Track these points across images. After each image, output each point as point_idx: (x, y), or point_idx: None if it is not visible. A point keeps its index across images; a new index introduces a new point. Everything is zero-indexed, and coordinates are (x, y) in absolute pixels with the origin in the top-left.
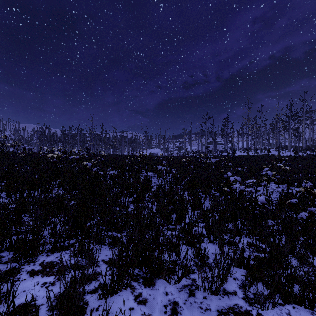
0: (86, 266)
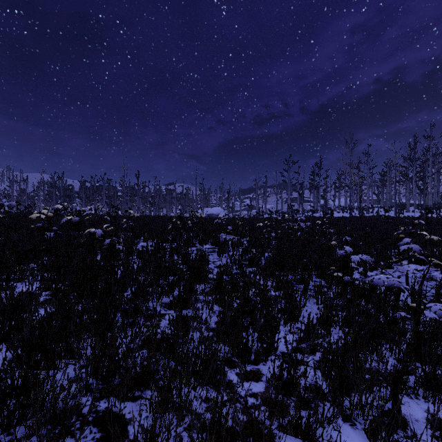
0: None
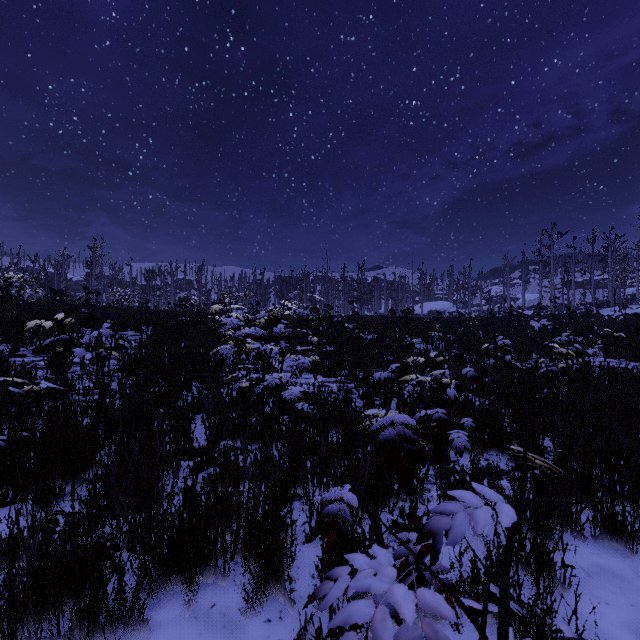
0: (371, 369)
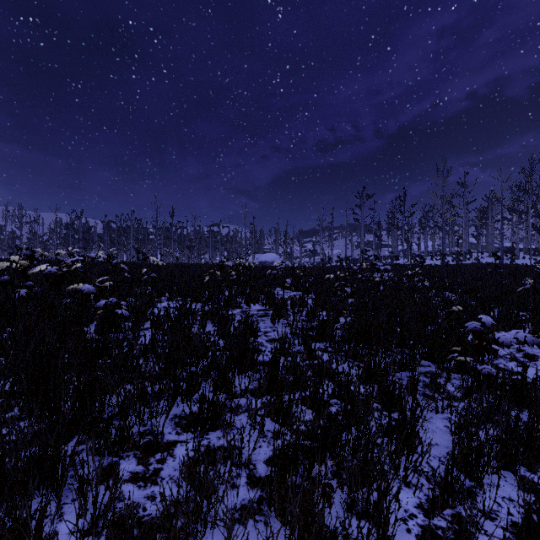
0: None
